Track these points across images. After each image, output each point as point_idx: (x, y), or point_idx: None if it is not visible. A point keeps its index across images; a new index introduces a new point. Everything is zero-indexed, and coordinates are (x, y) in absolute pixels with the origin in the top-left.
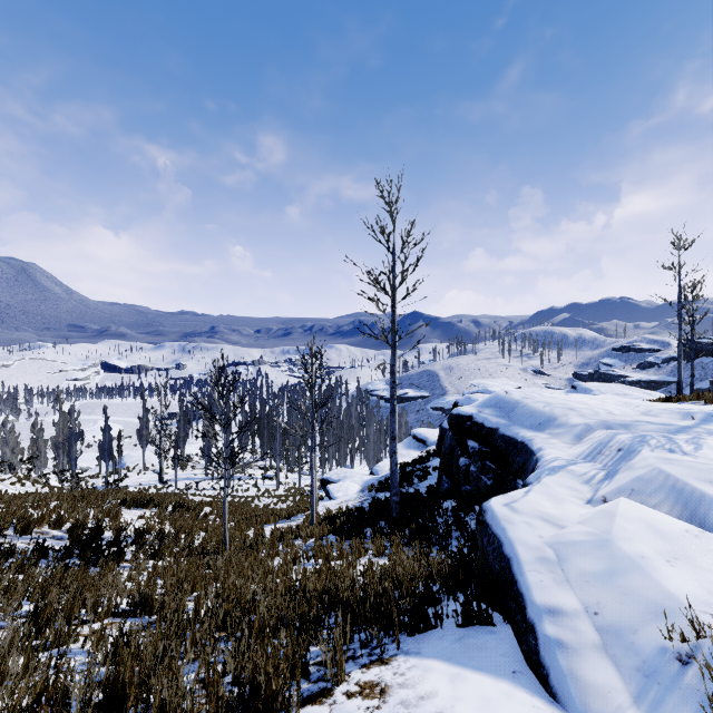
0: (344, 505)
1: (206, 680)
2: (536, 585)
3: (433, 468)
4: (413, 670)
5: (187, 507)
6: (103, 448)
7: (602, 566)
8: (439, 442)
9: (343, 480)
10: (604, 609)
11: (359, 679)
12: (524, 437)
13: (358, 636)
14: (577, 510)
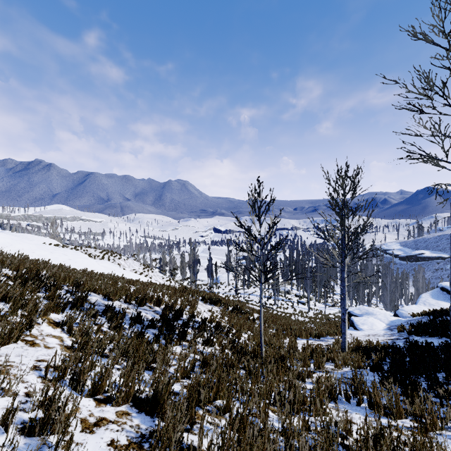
0: (372, 338)
1: None
2: None
3: None
4: None
5: (241, 310)
6: (208, 269)
7: None
8: None
9: (365, 316)
10: None
11: None
12: None
13: None
14: None
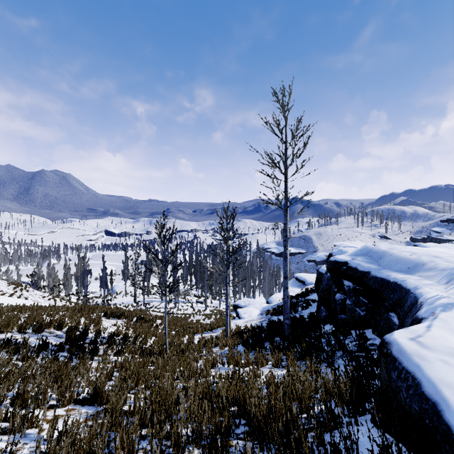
0: (249, 323)
1: None
2: None
3: (313, 300)
4: None
5: (145, 319)
6: (102, 280)
7: None
8: (316, 282)
9: (248, 306)
10: None
11: None
12: (396, 278)
13: None
14: None
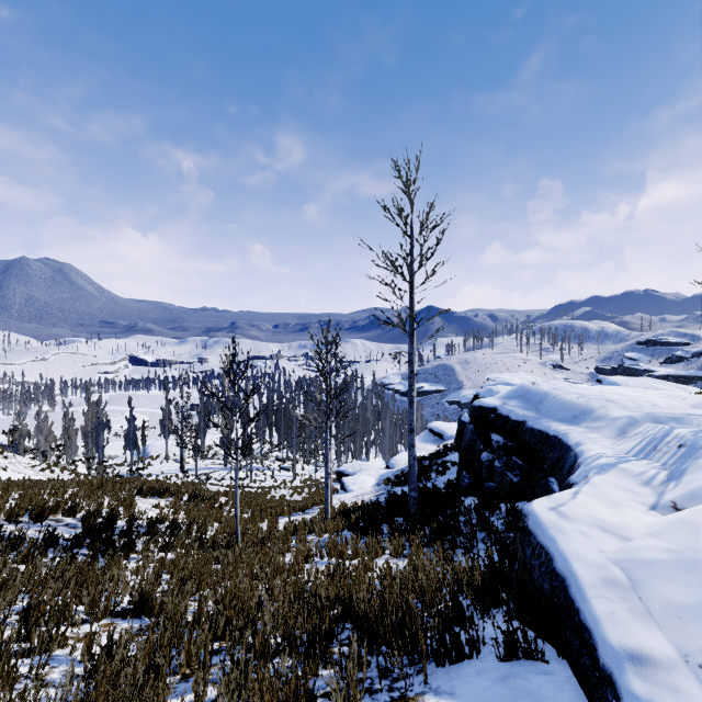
0: (360, 498)
1: None
2: (607, 618)
3: (452, 463)
4: None
5: (202, 497)
6: (128, 437)
7: (697, 597)
8: (458, 436)
9: (359, 473)
10: None
11: None
12: (556, 430)
13: (375, 659)
14: (642, 518)
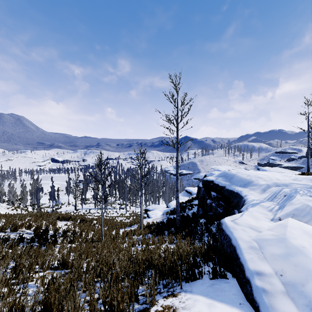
0: (155, 220)
1: (89, 302)
2: (249, 260)
3: (195, 204)
4: (189, 300)
5: (86, 220)
6: (51, 195)
7: (282, 251)
8: (197, 193)
9: (155, 210)
10: (285, 273)
11: (162, 303)
12: (237, 190)
13: (161, 282)
14: (267, 224)
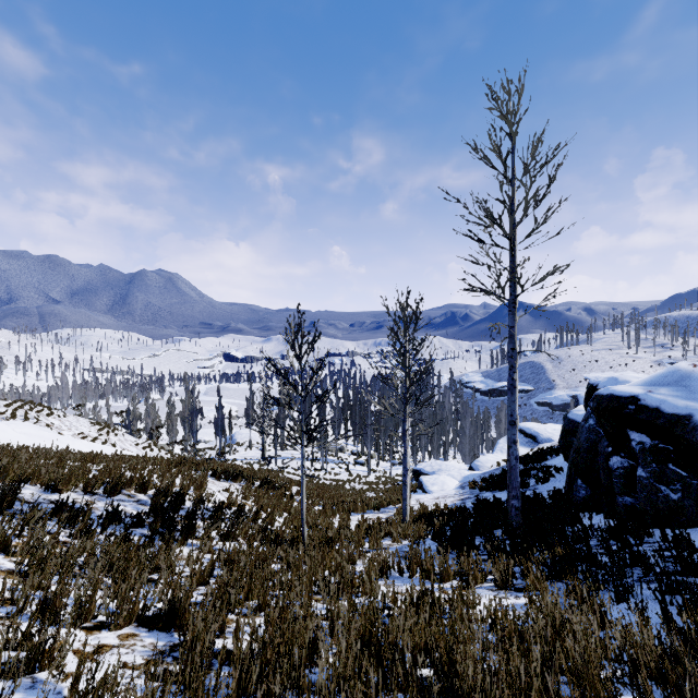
0: (441, 501)
1: None
2: None
3: (556, 468)
4: None
5: (273, 485)
6: (217, 424)
7: None
8: (563, 437)
9: (438, 473)
10: None
11: None
12: None
13: None
14: None
